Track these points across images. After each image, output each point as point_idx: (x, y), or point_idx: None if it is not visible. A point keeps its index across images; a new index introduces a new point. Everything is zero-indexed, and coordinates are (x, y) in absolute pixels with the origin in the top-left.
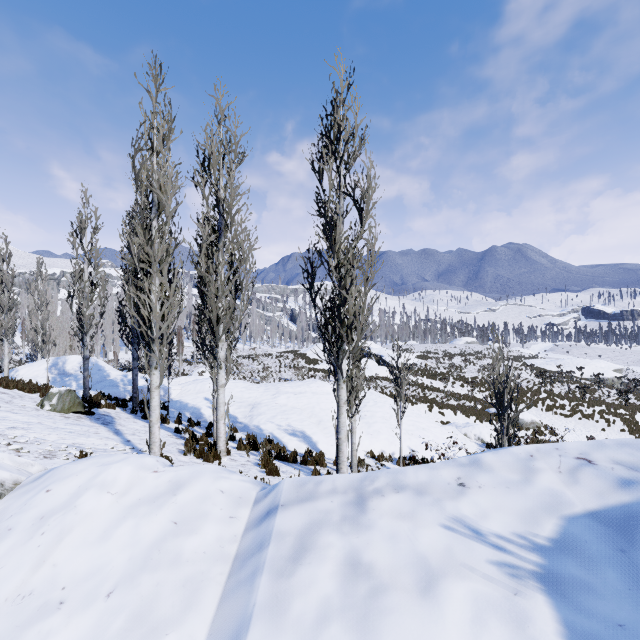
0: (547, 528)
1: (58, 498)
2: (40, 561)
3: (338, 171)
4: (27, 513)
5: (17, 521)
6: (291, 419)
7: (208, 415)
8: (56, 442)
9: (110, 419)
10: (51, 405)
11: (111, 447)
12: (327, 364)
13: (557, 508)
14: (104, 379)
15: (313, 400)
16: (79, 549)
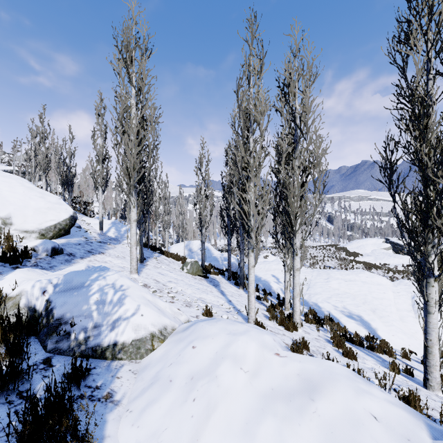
0: None
1: (201, 359)
2: (194, 438)
3: (428, 54)
4: (181, 367)
5: (175, 373)
6: (345, 302)
7: (275, 288)
8: (191, 295)
9: (217, 282)
10: (187, 269)
11: (221, 304)
12: (367, 257)
13: None
14: (211, 256)
15: (364, 288)
16: (226, 438)
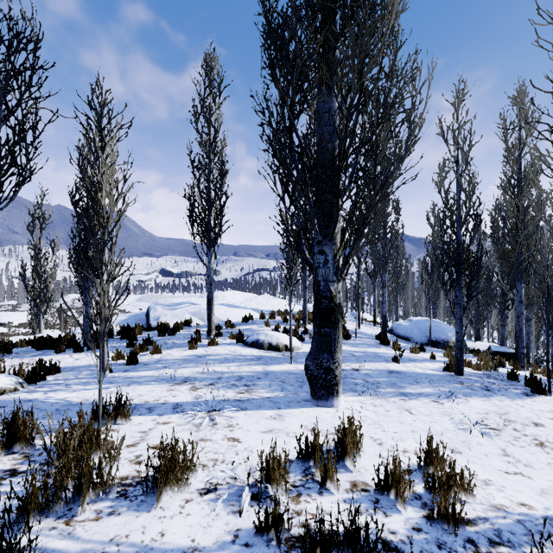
0: (119, 322)
1: (13, 341)
2: None
3: (42, 232)
4: None
5: None
6: None
7: None
8: None
9: None
10: None
11: None
12: None
13: (120, 320)
14: None
15: None
16: None
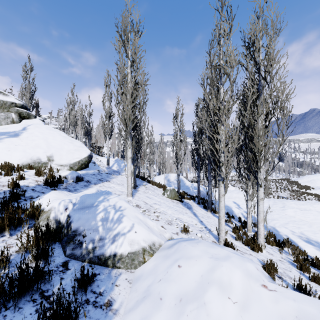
0: None
1: (188, 281)
2: None
3: None
4: (169, 285)
5: (164, 291)
6: (302, 229)
7: (236, 212)
8: (171, 215)
9: (189, 206)
10: (167, 195)
11: (195, 224)
12: (318, 190)
13: None
14: (184, 185)
15: (319, 217)
16: None
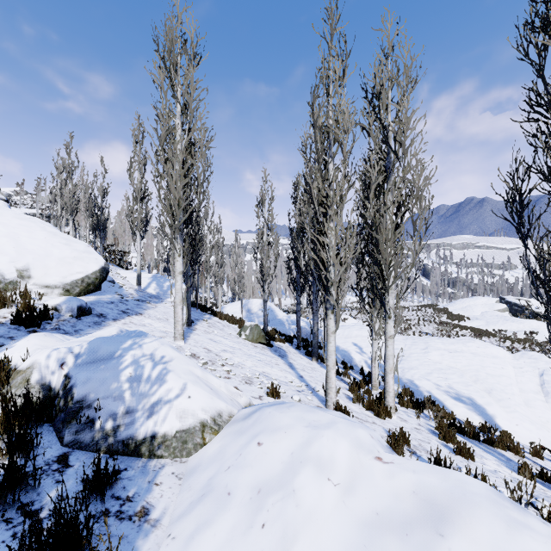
0: None
1: (271, 463)
2: None
3: None
4: (243, 473)
5: (235, 482)
6: (451, 380)
7: (358, 360)
8: (251, 368)
9: (283, 352)
10: (245, 335)
11: (290, 381)
12: (476, 322)
13: None
14: (275, 318)
15: (474, 362)
16: None
